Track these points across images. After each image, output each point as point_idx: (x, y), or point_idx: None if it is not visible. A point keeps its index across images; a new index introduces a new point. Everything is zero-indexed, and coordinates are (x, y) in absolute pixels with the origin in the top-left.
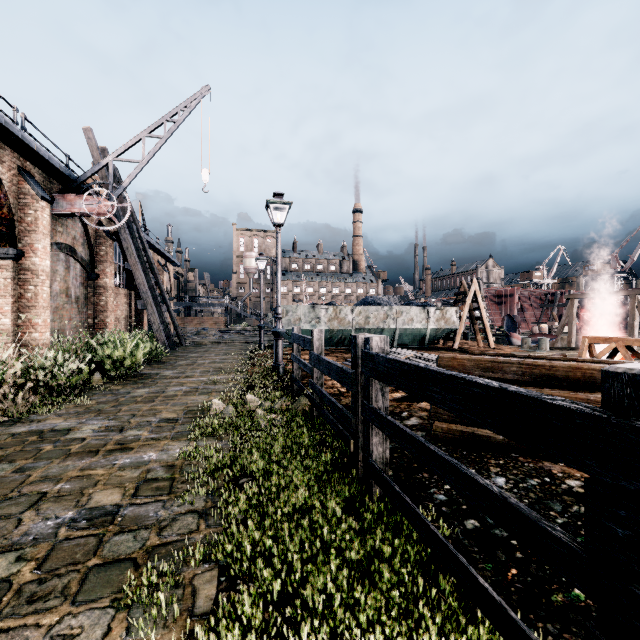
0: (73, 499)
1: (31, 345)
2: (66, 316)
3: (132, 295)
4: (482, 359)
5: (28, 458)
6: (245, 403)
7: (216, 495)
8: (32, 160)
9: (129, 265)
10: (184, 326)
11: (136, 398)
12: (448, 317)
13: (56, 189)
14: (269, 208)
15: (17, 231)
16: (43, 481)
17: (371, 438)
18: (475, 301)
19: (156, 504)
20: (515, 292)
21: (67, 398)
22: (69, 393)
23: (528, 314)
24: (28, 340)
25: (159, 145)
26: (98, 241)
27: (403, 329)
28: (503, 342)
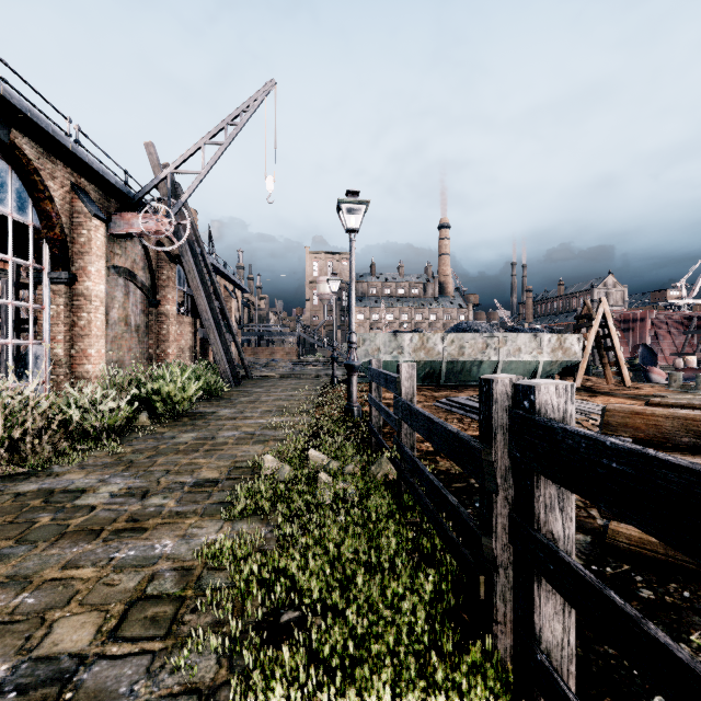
0: (24, 632)
1: (84, 378)
2: (125, 346)
3: (197, 323)
4: (697, 417)
5: (11, 537)
6: (307, 461)
7: (237, 653)
8: (86, 176)
9: (191, 290)
10: (254, 357)
11: (179, 446)
12: (567, 347)
13: (114, 208)
14: (341, 210)
15: (70, 253)
16: (5, 585)
17: (537, 601)
18: (604, 326)
19: (138, 661)
20: (647, 316)
21: (102, 443)
22: (104, 437)
23: (665, 343)
24: (81, 372)
25: (219, 152)
26: (160, 265)
27: (507, 362)
28: (636, 378)
